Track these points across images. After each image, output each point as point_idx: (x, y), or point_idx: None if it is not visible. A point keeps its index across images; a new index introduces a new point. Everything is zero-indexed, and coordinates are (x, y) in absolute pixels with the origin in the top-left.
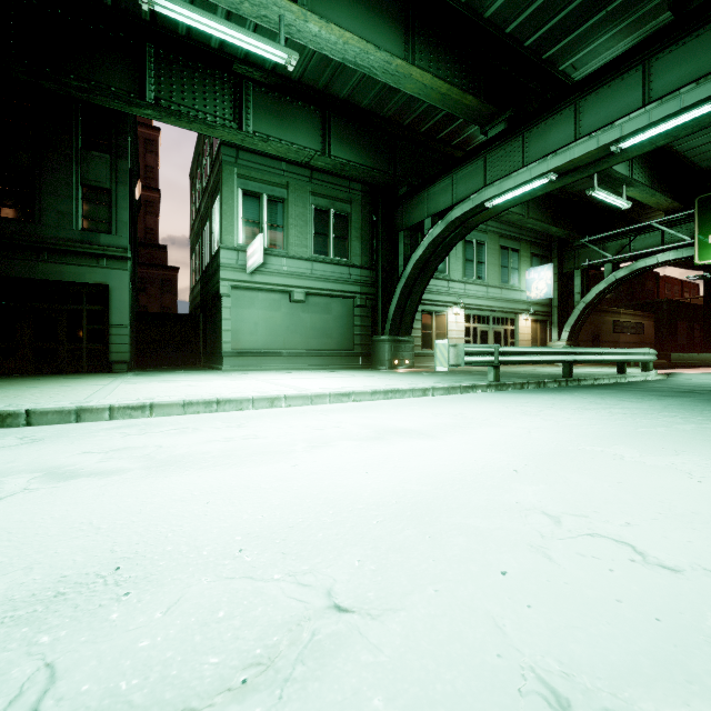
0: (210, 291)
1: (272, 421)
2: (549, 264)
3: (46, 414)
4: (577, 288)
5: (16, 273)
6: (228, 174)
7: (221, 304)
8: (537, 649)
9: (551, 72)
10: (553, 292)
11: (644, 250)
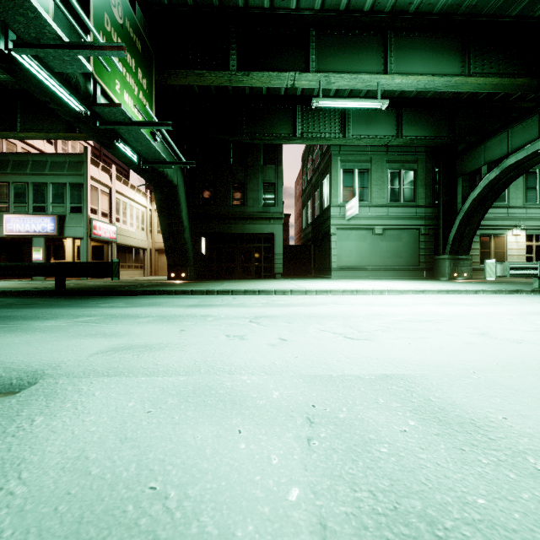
0: (321, 231)
1: (389, 298)
2: None
3: (296, 292)
4: None
5: (238, 231)
6: (334, 162)
7: (330, 240)
8: (485, 325)
9: None
10: None
11: None
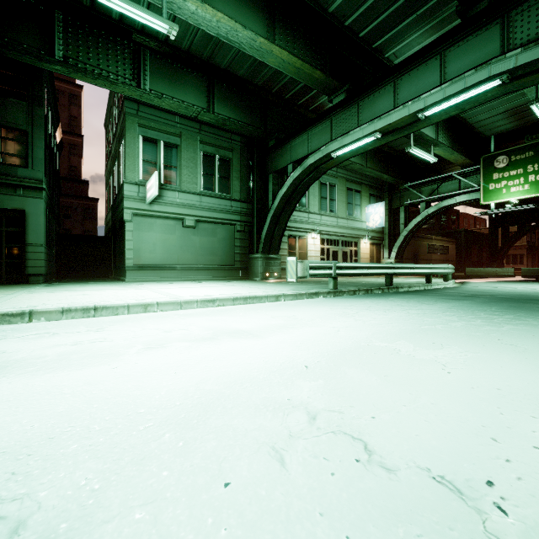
0: (117, 217)
1: (132, 325)
2: (382, 202)
3: None
4: (401, 220)
5: None
6: (130, 123)
7: (125, 228)
8: None
9: (379, 58)
10: (385, 223)
11: (447, 193)
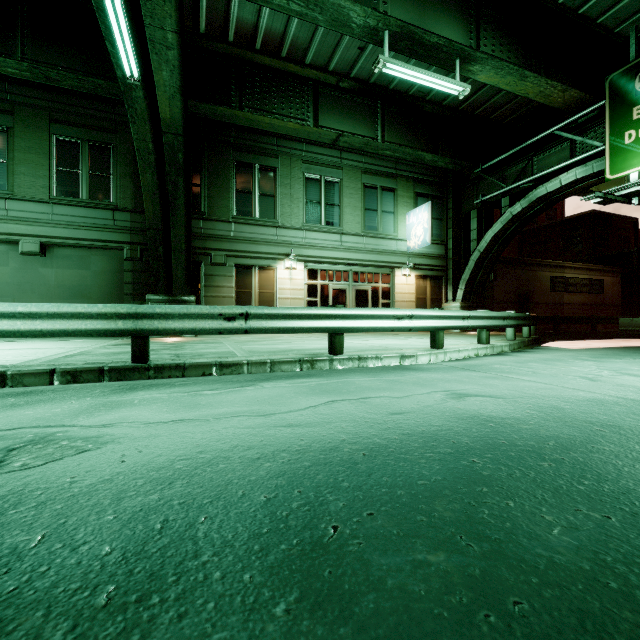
0: None
1: None
2: (426, 203)
3: None
4: (473, 233)
5: None
6: None
7: None
8: None
9: None
10: (449, 241)
11: (544, 171)
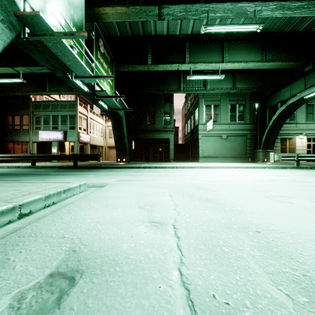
0: (194, 137)
1: (219, 170)
2: None
3: (178, 167)
4: None
5: (151, 137)
6: (200, 101)
7: (198, 142)
8: (243, 177)
9: None
10: None
11: None
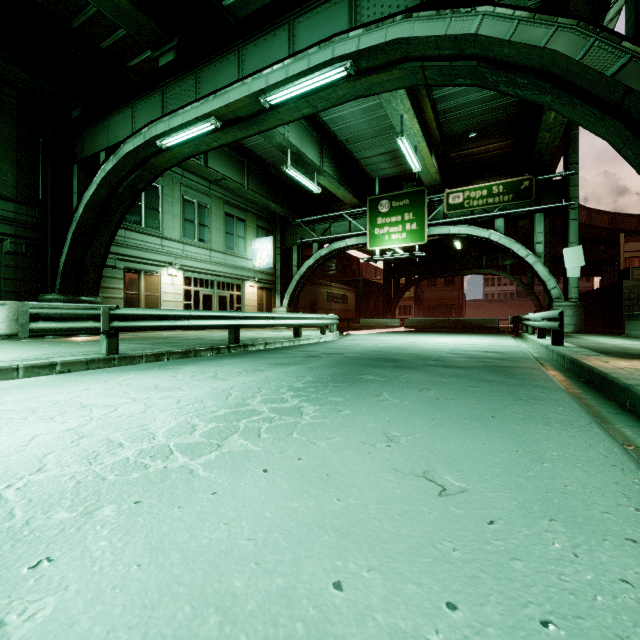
0: None
1: None
2: (270, 237)
3: None
4: (295, 261)
5: None
6: None
7: None
8: None
9: None
10: (277, 263)
11: (338, 234)
